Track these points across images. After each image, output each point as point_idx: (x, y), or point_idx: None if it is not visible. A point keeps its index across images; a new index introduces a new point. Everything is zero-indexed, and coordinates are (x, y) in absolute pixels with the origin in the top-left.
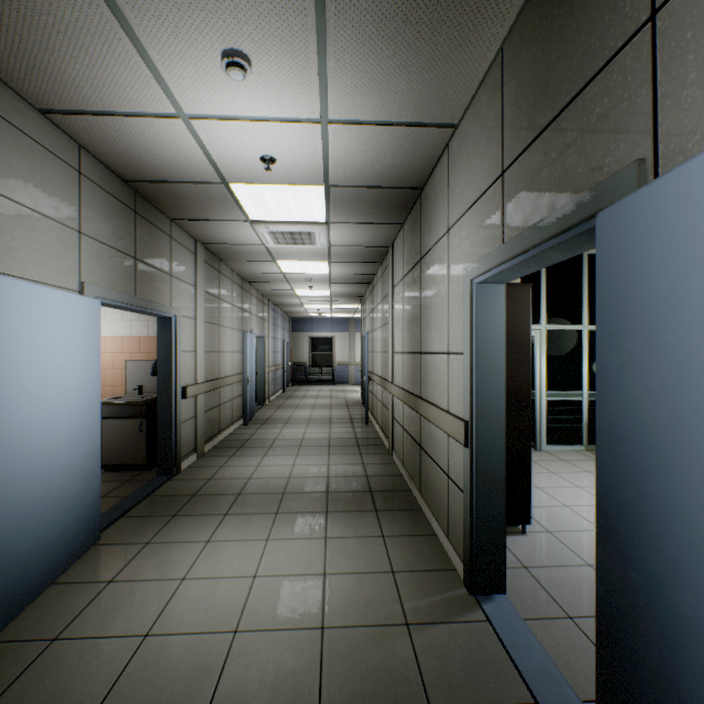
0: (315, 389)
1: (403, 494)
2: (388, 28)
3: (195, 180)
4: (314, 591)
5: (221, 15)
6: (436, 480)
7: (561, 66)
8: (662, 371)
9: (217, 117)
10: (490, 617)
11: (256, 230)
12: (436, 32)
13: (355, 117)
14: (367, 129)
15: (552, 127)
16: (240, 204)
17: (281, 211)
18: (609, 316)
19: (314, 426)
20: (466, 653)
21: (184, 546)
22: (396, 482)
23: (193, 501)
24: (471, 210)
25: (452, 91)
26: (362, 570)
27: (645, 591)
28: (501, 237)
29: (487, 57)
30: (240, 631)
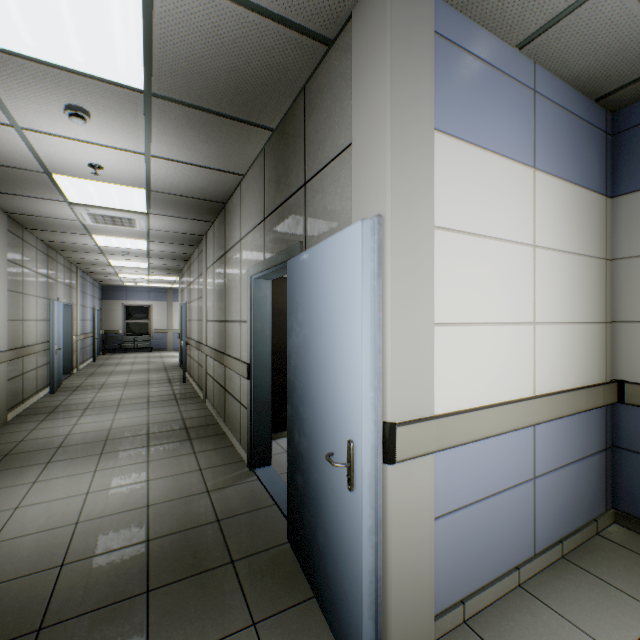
0: (130, 357)
1: (212, 426)
2: (195, 124)
3: (14, 166)
4: (140, 490)
5: (71, 89)
6: (234, 409)
7: (284, 180)
8: (298, 328)
9: (51, 133)
10: (260, 477)
11: (75, 210)
12: (224, 133)
13: (173, 157)
14: (182, 165)
15: (281, 208)
16: (60, 188)
17: (103, 200)
18: (289, 306)
19: (132, 388)
20: (243, 495)
21: (9, 489)
22: (208, 420)
23: (7, 459)
24: (252, 233)
25: (239, 159)
26: (178, 473)
27: (295, 414)
28: (264, 255)
29: (257, 150)
30: (81, 522)
